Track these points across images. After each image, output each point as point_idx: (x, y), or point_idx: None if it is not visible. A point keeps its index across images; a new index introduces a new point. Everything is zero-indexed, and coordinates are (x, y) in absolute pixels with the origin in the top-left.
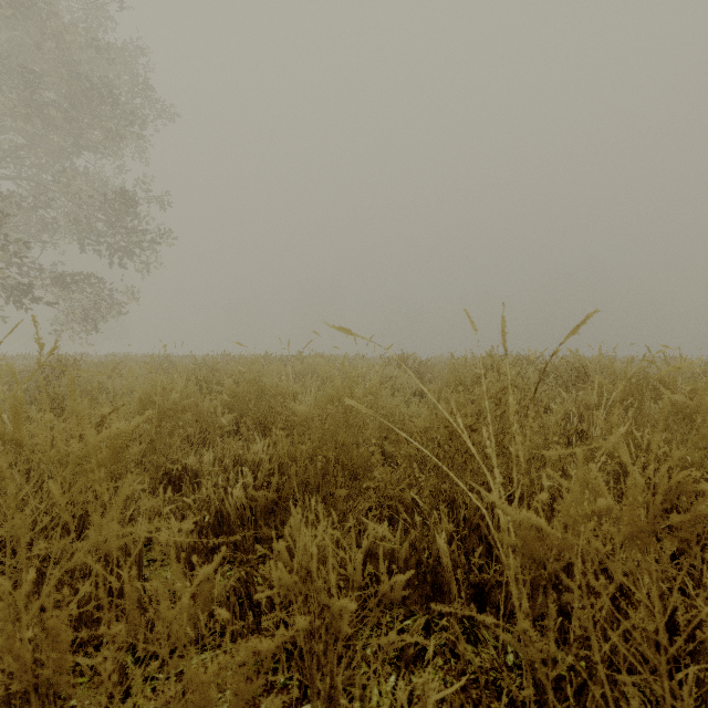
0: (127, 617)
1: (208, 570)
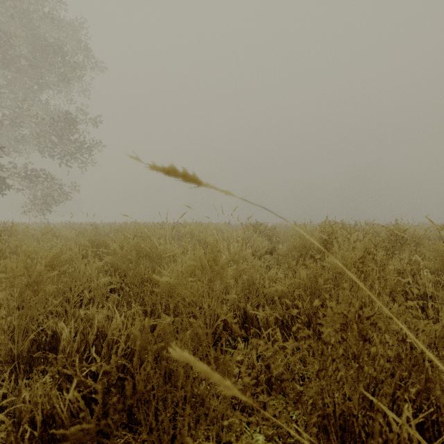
0: None
1: None
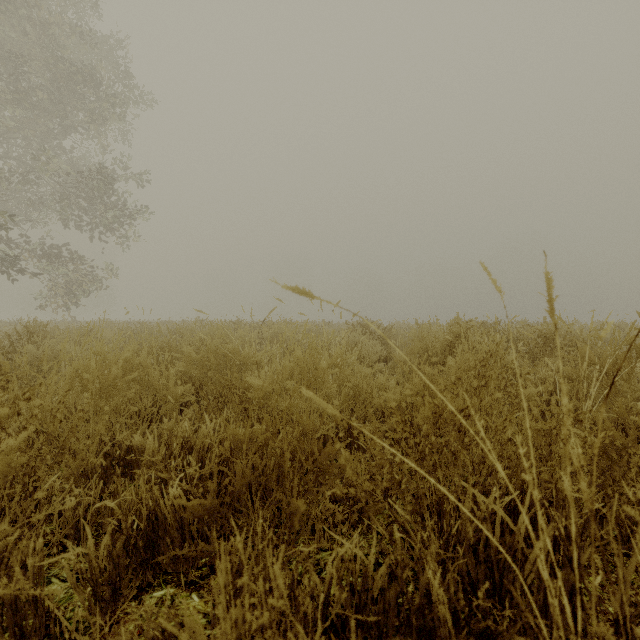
0: None
1: None
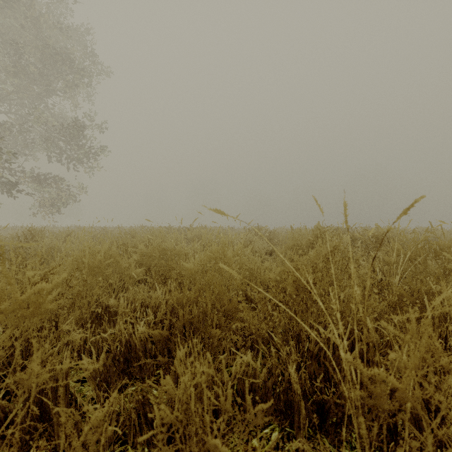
0: (54, 428)
1: (101, 415)
